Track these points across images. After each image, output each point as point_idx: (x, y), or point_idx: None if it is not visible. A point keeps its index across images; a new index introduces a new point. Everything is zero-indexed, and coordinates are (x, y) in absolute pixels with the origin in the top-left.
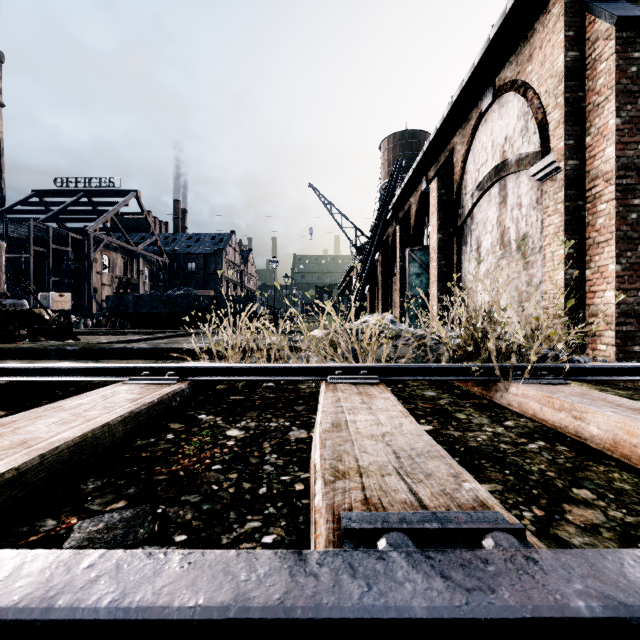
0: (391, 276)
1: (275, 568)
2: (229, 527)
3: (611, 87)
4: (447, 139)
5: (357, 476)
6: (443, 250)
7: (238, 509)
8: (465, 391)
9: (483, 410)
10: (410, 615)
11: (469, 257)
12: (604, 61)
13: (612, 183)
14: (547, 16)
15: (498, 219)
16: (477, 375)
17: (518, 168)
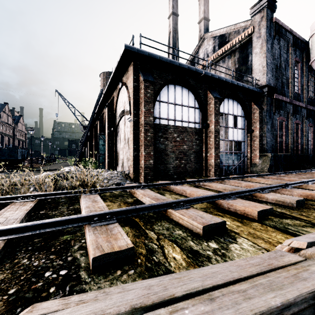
0: None
1: None
2: None
3: (143, 99)
4: (112, 92)
5: None
6: (110, 137)
7: None
8: (77, 198)
9: (70, 204)
10: None
11: (118, 141)
12: (142, 90)
13: (143, 128)
14: (131, 68)
15: (124, 129)
16: (74, 193)
17: (126, 114)
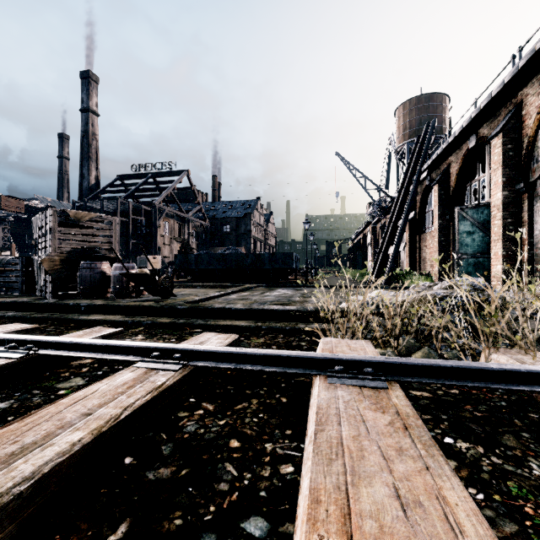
0: (419, 233)
1: None
2: None
3: None
4: (513, 92)
5: None
6: (509, 207)
7: None
8: None
9: None
10: None
11: None
12: None
13: None
14: None
15: None
16: None
17: None
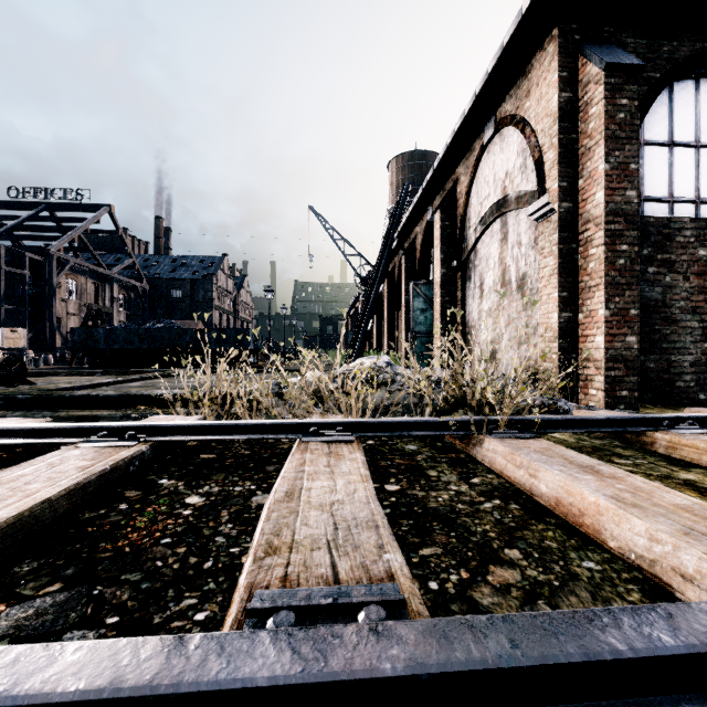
0: (397, 309)
1: (156, 652)
2: (164, 606)
3: (601, 132)
4: (451, 168)
5: (287, 552)
6: (447, 285)
7: (178, 586)
8: (447, 444)
9: (456, 466)
10: (253, 684)
11: (473, 294)
12: (595, 105)
13: (601, 228)
14: (543, 53)
15: (500, 256)
16: (455, 429)
17: (517, 206)
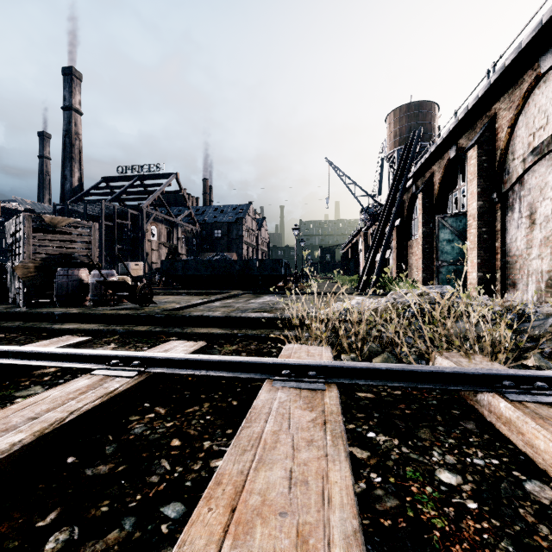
0: (406, 240)
1: None
2: None
3: None
4: (487, 106)
5: None
6: (484, 217)
7: None
8: None
9: None
10: None
11: (517, 224)
12: None
13: None
14: None
15: None
16: None
17: None
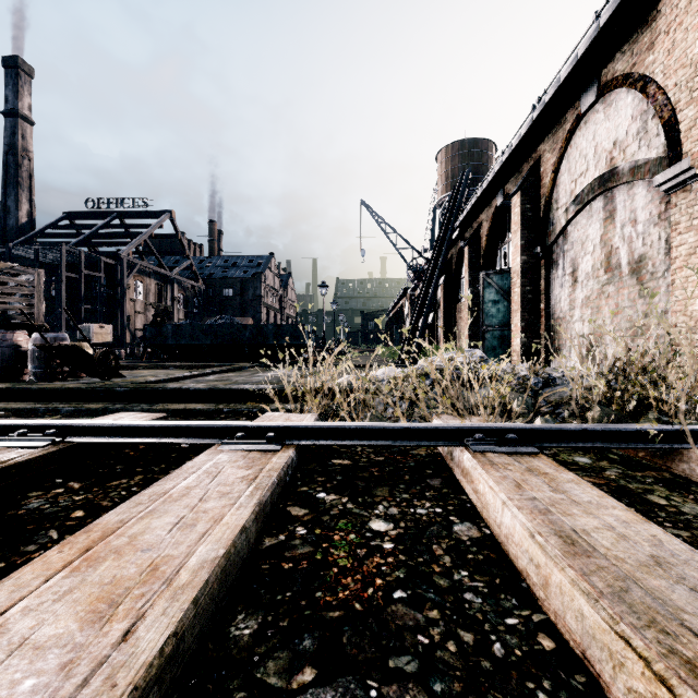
0: (455, 302)
1: None
2: None
3: None
4: (532, 146)
5: None
6: (528, 274)
7: (491, 694)
8: (624, 456)
9: (679, 490)
10: None
11: (561, 282)
12: None
13: None
14: None
15: (602, 238)
16: (655, 440)
17: (633, 177)
